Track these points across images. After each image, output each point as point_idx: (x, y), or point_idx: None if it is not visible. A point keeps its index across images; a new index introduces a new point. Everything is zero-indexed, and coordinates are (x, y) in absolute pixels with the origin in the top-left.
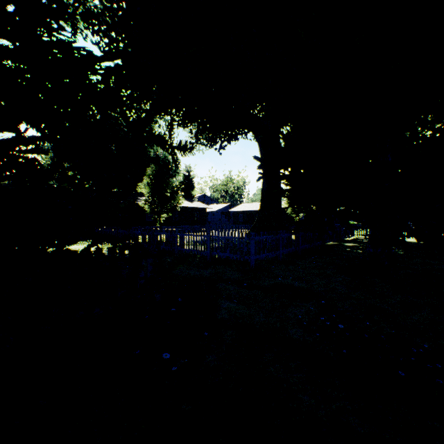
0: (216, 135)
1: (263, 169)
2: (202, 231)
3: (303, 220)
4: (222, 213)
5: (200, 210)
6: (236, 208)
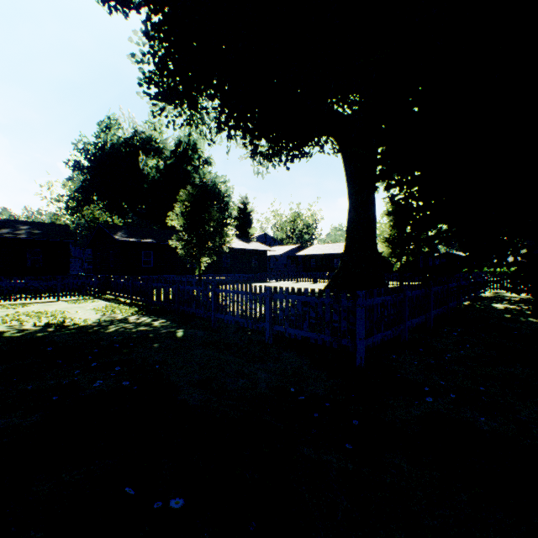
0: (281, 138)
1: (349, 192)
2: (262, 281)
3: (441, 266)
4: (288, 257)
5: (259, 253)
6: (306, 251)
